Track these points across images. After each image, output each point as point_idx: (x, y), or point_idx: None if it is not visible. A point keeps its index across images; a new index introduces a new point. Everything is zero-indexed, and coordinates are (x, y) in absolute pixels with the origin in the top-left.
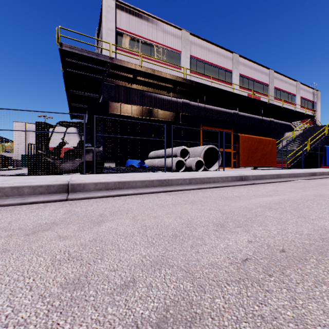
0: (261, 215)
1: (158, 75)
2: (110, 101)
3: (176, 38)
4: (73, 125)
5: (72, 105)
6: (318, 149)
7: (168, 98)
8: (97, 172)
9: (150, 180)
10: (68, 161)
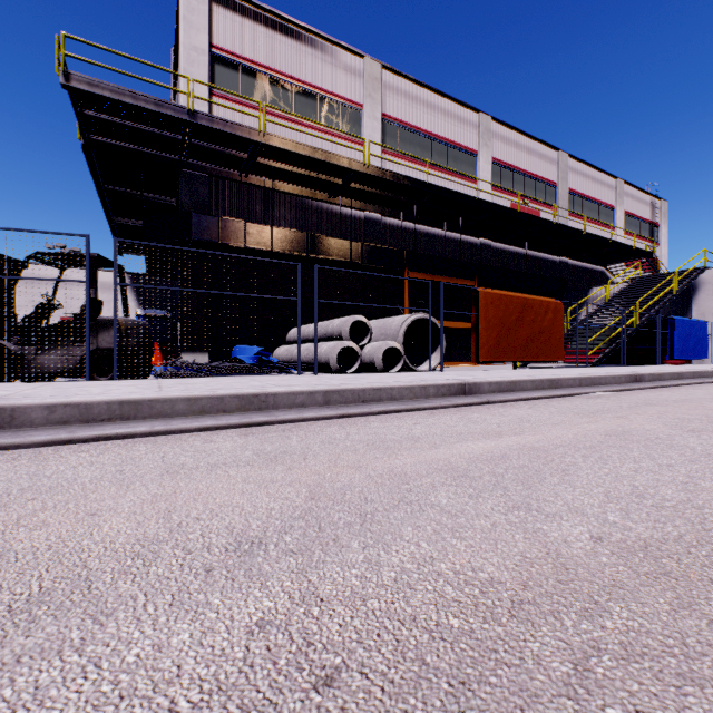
0: (417, 500)
1: (303, 155)
2: (194, 212)
3: (352, 76)
4: (74, 262)
5: (118, 221)
6: (657, 323)
7: (333, 208)
8: (137, 376)
9: (216, 395)
10: (56, 349)
